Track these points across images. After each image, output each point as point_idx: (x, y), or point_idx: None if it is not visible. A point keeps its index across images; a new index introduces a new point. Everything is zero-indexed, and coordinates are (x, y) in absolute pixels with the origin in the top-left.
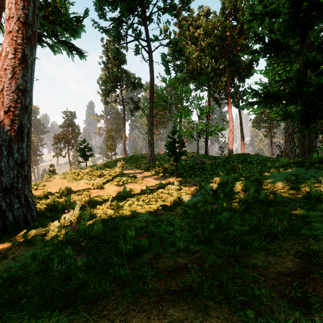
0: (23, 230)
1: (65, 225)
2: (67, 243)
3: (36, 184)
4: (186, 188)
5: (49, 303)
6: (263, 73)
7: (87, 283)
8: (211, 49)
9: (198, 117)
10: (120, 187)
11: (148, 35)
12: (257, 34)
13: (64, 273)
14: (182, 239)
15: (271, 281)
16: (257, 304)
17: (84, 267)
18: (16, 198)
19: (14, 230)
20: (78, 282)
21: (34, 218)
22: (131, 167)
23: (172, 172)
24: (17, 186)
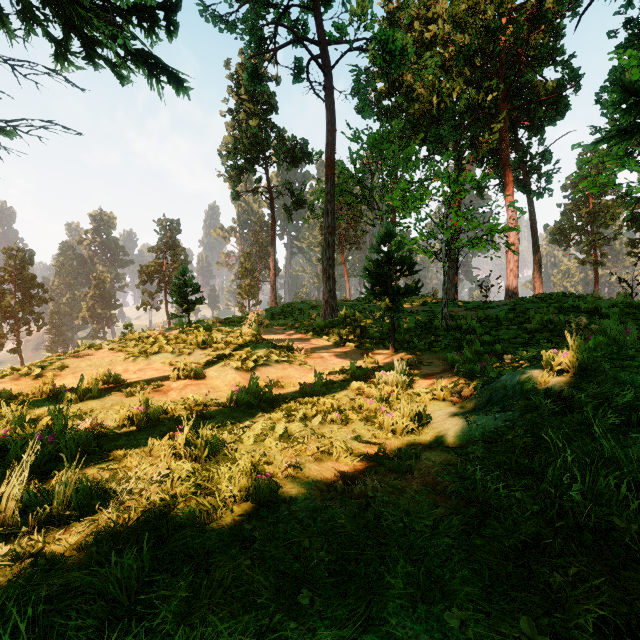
0: None
1: None
2: None
3: (43, 365)
4: (425, 380)
5: None
6: (639, 64)
7: None
8: (465, 61)
9: (446, 201)
10: (249, 374)
11: (322, 29)
12: None
13: None
14: None
15: None
16: None
17: None
18: None
19: None
20: None
21: None
22: (285, 326)
23: (380, 338)
24: None
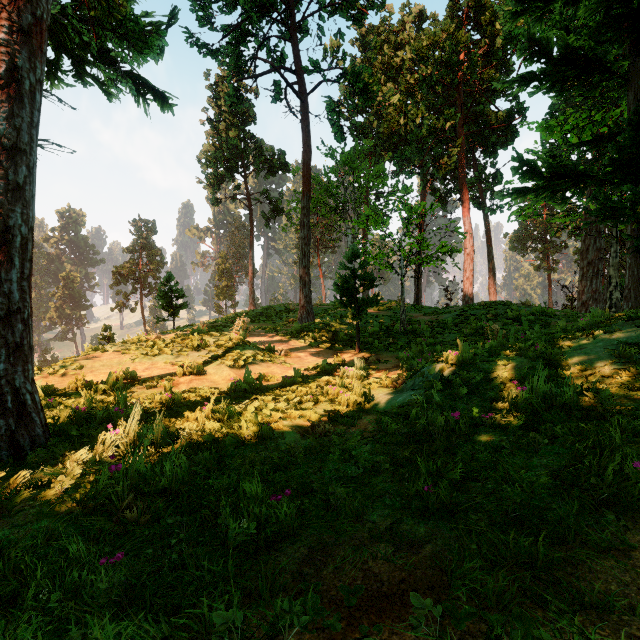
0: (0, 474)
1: (103, 460)
2: (95, 510)
3: (63, 365)
4: (379, 373)
5: None
6: (543, 130)
7: None
8: (427, 90)
9: (403, 225)
10: (240, 371)
11: (298, 59)
12: (536, 39)
13: (57, 612)
14: (380, 503)
15: None
16: None
17: (118, 591)
18: None
19: None
20: None
21: (37, 442)
22: (265, 330)
23: (348, 340)
24: None
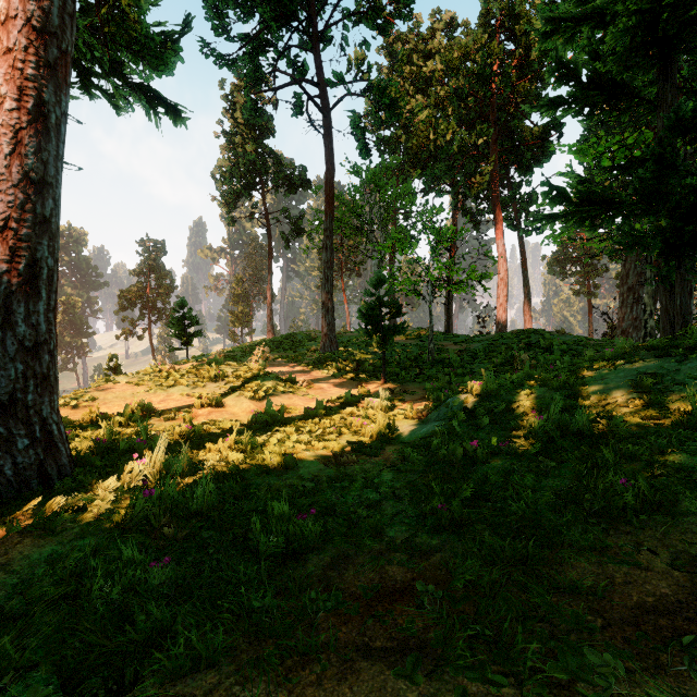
0: (36, 499)
1: (133, 487)
2: (134, 529)
3: (74, 397)
4: (405, 405)
5: (75, 682)
6: (575, 153)
7: (172, 630)
8: (458, 103)
9: (431, 249)
10: (260, 403)
11: (321, 71)
12: (564, 63)
13: (118, 603)
14: (399, 522)
15: (621, 628)
16: (590, 689)
17: (167, 589)
18: (22, 426)
19: (16, 499)
20: (150, 627)
21: (64, 472)
22: (286, 359)
23: (374, 370)
24: (25, 400)
